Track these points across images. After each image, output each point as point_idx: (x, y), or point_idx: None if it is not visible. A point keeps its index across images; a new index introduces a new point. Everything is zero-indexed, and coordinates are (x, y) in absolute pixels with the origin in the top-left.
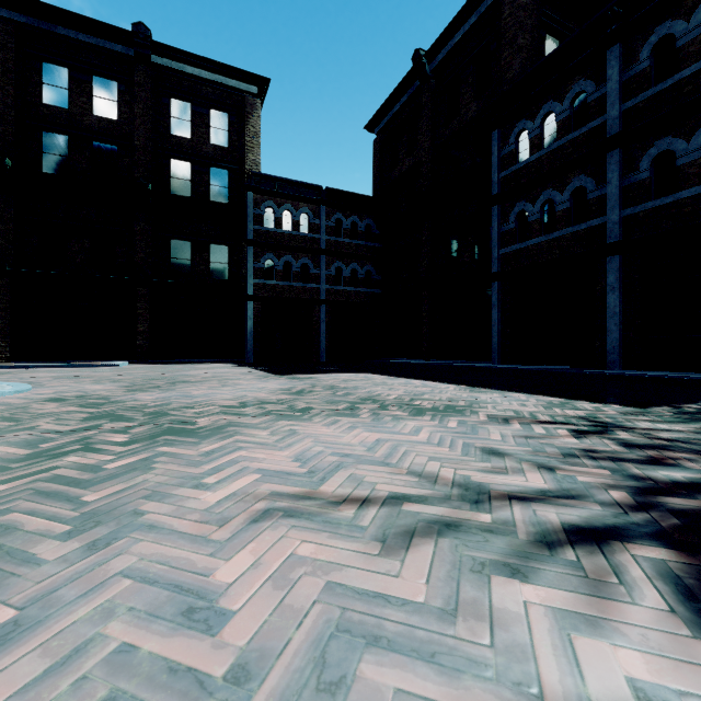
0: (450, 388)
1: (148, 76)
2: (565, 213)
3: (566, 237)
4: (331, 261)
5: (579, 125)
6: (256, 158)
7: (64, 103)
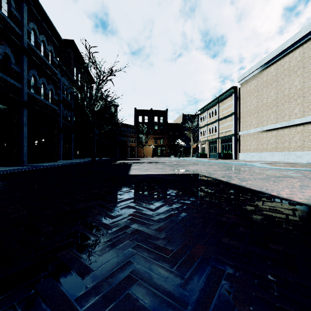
0: (140, 166)
1: None
2: (0, 61)
3: (1, 78)
4: None
5: (2, 11)
6: None
7: None
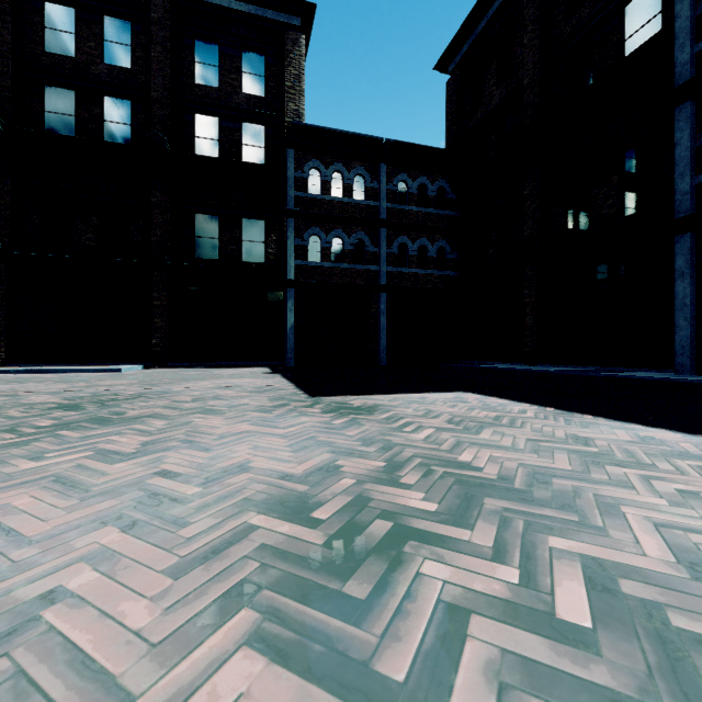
0: None
1: (167, 10)
2: None
3: None
4: (393, 235)
5: None
6: (299, 107)
7: (69, 51)
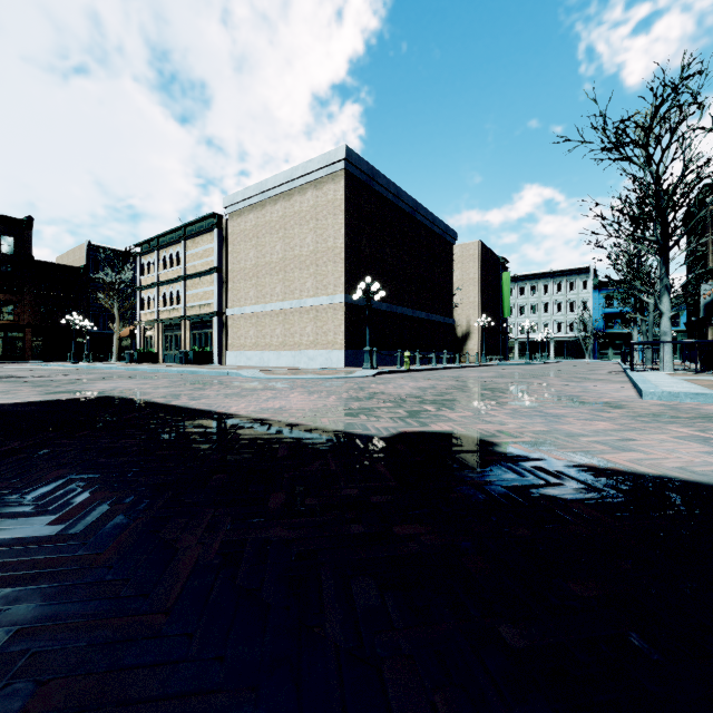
0: None
1: None
2: None
3: None
4: None
5: None
6: None
7: None
